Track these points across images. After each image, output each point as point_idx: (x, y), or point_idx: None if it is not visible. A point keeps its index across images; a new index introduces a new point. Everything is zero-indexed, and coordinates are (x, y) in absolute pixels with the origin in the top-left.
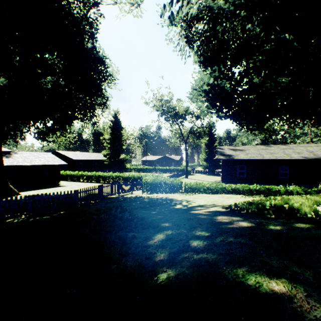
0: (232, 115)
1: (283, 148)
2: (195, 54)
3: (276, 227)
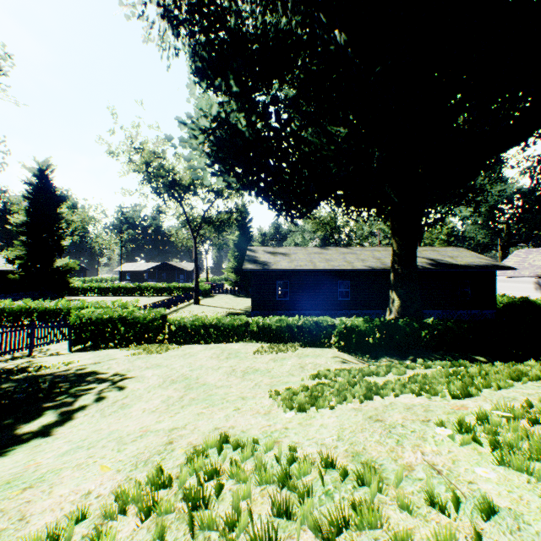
0: (253, 183)
1: (344, 253)
2: (192, 57)
3: None
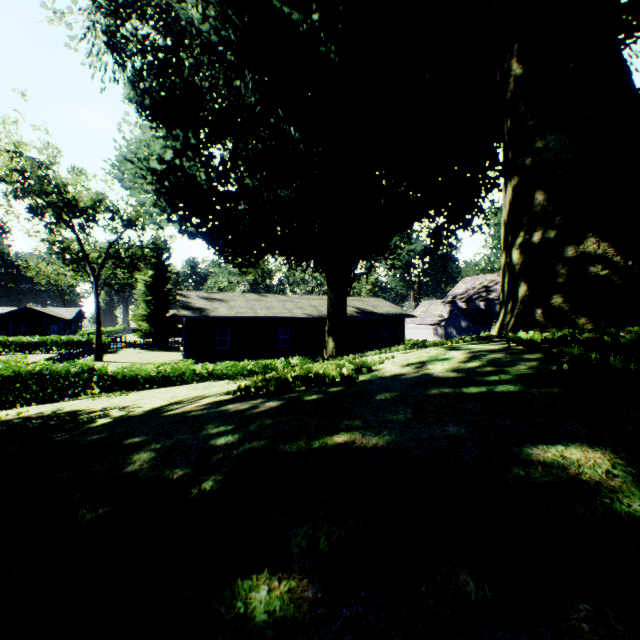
0: (211, 233)
1: (284, 300)
2: (131, 84)
3: (313, 397)
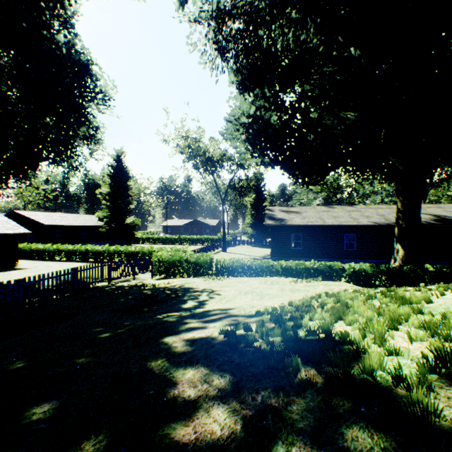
0: (281, 161)
1: (349, 210)
2: (232, 71)
3: None
